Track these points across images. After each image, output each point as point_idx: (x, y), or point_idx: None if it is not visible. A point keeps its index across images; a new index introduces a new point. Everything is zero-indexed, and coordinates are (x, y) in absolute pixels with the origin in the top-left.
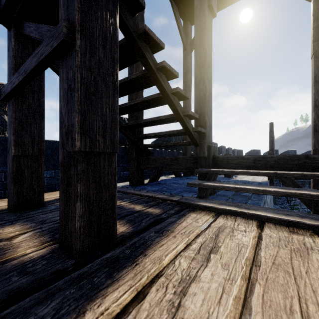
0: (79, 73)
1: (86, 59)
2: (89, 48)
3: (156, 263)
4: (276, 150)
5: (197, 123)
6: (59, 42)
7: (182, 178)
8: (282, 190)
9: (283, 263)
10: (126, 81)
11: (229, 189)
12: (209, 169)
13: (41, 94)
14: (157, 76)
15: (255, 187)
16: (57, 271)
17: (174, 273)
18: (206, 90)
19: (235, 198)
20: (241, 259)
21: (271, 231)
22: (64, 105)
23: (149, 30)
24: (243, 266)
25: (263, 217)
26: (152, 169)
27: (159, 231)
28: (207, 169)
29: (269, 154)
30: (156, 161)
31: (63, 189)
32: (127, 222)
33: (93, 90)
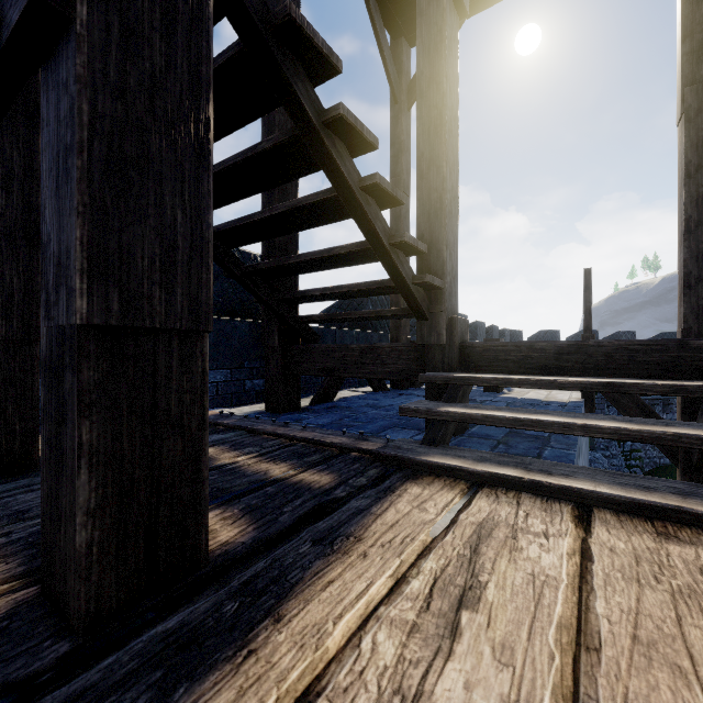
0: (84, 99)
1: (109, 64)
2: (121, 35)
3: (306, 647)
4: (593, 332)
5: (422, 265)
6: (23, 8)
7: (389, 393)
8: (629, 425)
9: (661, 639)
10: (249, 157)
11: (501, 422)
12: (452, 373)
13: (30, 187)
14: (324, 143)
15: (563, 419)
16: (7, 686)
17: (357, 685)
18: (443, 187)
19: (511, 443)
20: (545, 628)
21: (611, 532)
22: (50, 197)
23: (302, 19)
24: (553, 651)
25: (589, 495)
26: (318, 374)
27: (325, 539)
28: (446, 375)
29: (584, 339)
30: (327, 355)
31: (48, 433)
32: (243, 513)
33: (133, 156)
